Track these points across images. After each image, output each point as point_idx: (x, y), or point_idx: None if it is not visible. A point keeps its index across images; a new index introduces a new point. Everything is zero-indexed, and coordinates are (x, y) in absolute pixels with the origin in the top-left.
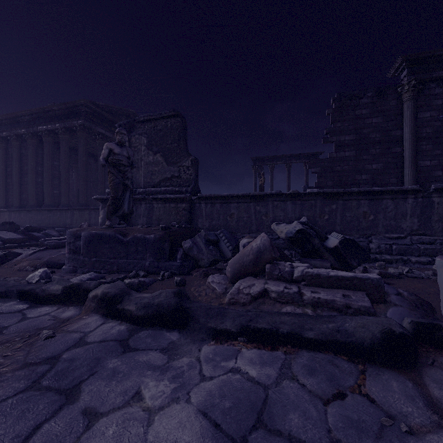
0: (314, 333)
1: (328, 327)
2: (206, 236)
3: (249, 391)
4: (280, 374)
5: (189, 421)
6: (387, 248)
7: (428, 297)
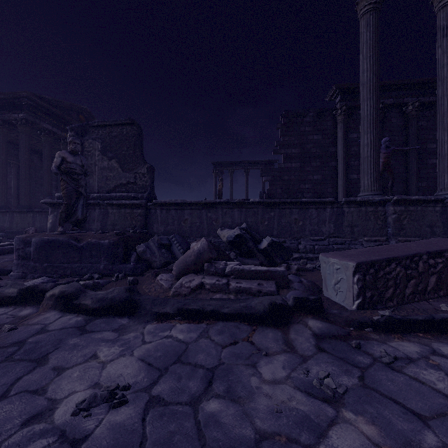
0: (229, 309)
1: (240, 305)
2: (159, 240)
3: (176, 346)
4: (200, 336)
5: (131, 364)
6: (311, 248)
7: (321, 283)
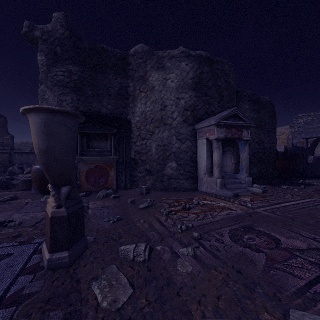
0: None
1: None
2: (18, 166)
3: None
4: None
5: None
6: None
7: None
